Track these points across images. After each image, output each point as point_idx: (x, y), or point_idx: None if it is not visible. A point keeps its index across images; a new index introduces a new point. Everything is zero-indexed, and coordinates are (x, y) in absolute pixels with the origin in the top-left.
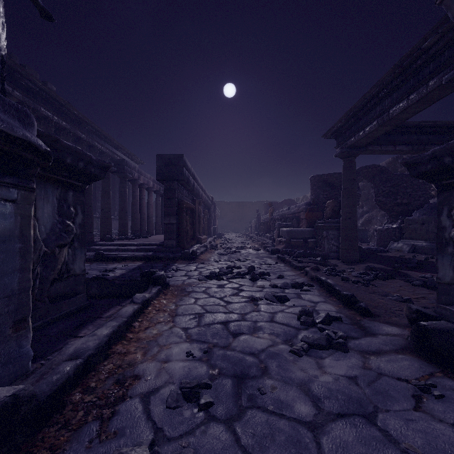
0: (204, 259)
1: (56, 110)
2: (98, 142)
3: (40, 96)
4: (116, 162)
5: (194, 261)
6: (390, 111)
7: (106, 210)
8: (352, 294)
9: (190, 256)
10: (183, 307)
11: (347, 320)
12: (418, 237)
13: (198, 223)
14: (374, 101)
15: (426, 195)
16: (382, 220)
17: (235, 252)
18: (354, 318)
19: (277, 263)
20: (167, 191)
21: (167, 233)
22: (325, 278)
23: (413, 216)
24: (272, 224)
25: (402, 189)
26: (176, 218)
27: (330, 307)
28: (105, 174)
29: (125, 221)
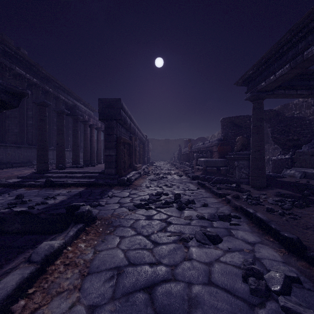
0: (137, 185)
1: (28, 69)
2: (62, 94)
3: (15, 58)
4: (70, 106)
5: (128, 187)
6: (304, 53)
7: (60, 144)
8: (297, 238)
9: (125, 183)
10: (102, 255)
11: (307, 281)
12: (307, 165)
13: (134, 155)
14: (287, 46)
15: (312, 133)
16: (273, 152)
17: (163, 177)
18: (312, 276)
19: (199, 189)
20: (107, 128)
21: (107, 163)
22: (253, 210)
23: (302, 149)
24: (191, 155)
25: (293, 128)
26: (114, 150)
27: (272, 252)
28: (19, 101)
29: (77, 153)
